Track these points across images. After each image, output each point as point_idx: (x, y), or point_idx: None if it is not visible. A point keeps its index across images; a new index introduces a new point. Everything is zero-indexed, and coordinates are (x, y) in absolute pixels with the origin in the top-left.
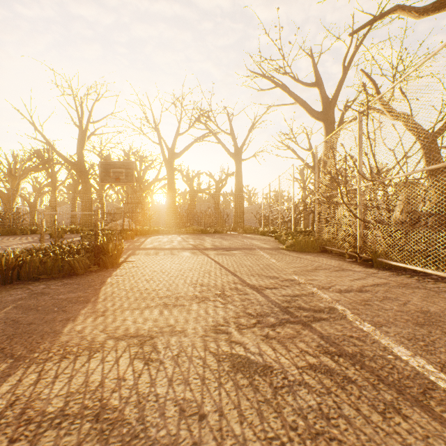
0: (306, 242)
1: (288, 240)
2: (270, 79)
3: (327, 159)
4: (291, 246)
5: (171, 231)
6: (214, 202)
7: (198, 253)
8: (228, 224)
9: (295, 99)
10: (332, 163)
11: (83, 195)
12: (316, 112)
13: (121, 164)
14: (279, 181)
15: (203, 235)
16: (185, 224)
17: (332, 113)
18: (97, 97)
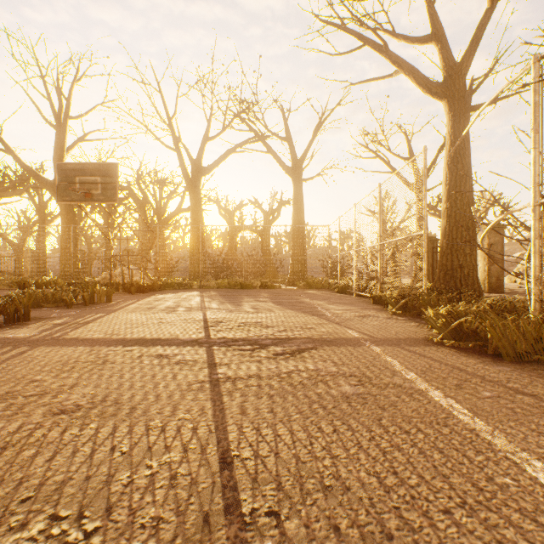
0: (517, 328)
1: (428, 312)
2: (353, 31)
3: (457, 160)
4: (453, 333)
5: (193, 284)
6: (261, 242)
7: (194, 372)
8: (281, 273)
9: (397, 63)
10: (466, 167)
11: (63, 230)
12: (434, 83)
13: (95, 169)
14: (379, 194)
15: (243, 292)
16: (219, 274)
17: (462, 84)
18: (77, 74)
